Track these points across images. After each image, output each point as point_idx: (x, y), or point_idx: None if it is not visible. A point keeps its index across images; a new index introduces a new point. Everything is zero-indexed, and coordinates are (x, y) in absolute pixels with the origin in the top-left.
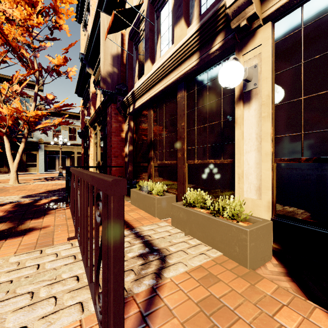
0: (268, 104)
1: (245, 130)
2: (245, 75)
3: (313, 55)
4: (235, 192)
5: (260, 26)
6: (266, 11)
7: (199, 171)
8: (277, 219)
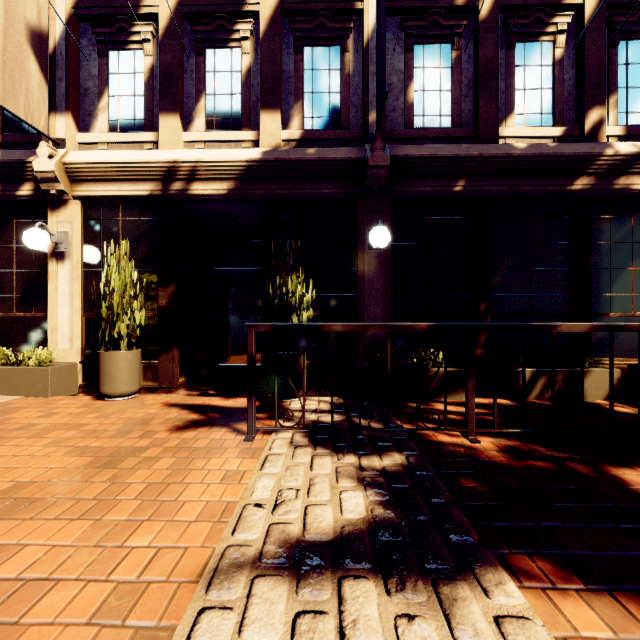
0: (78, 268)
1: (59, 285)
2: (55, 239)
3: (107, 242)
4: (48, 345)
5: (71, 200)
6: (75, 191)
7: (1, 327)
8: (85, 361)
